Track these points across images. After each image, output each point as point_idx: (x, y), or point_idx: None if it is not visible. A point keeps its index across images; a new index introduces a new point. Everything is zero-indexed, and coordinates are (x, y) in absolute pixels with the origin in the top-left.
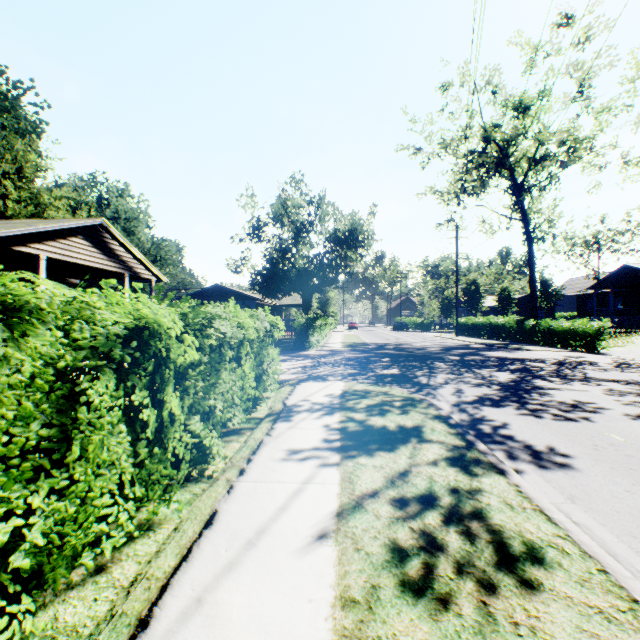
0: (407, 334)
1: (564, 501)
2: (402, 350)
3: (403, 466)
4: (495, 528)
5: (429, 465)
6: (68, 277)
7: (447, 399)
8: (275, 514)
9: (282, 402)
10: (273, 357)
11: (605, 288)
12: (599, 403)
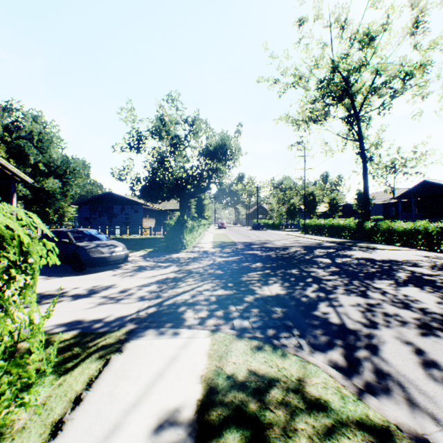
0: (264, 233)
1: None
2: (269, 250)
3: None
4: None
5: None
6: None
7: None
8: None
9: None
10: None
11: (407, 198)
12: None
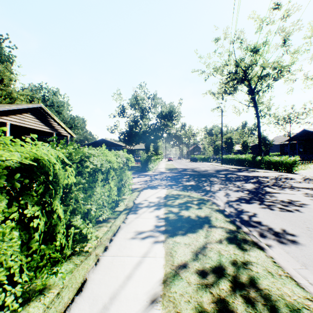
0: (197, 163)
1: (301, 267)
2: (195, 172)
3: (202, 244)
4: (265, 292)
5: (217, 243)
6: (24, 134)
7: (221, 199)
8: (123, 282)
9: (133, 201)
10: (128, 177)
11: (294, 141)
12: (302, 201)
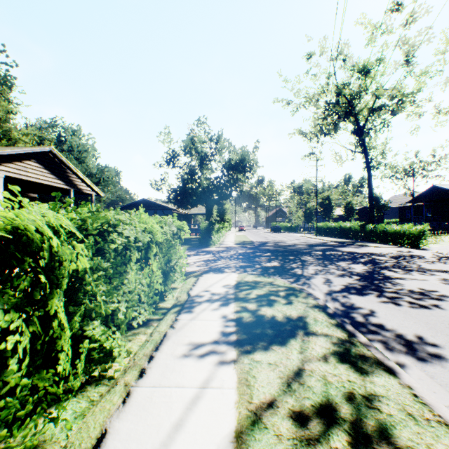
0: (281, 234)
1: None
2: (279, 247)
3: (296, 363)
4: None
5: (320, 361)
6: (27, 192)
7: (320, 288)
8: (169, 436)
9: (187, 293)
10: (180, 255)
11: (419, 202)
12: (441, 291)
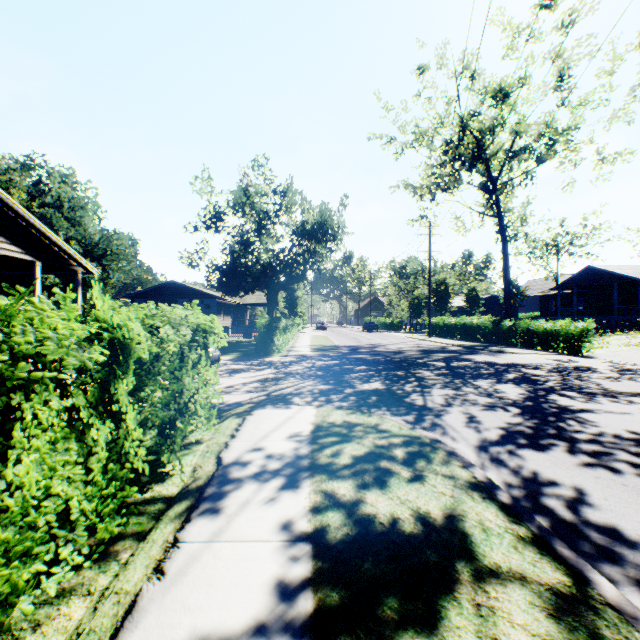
0: (378, 335)
1: None
2: (378, 354)
3: None
4: None
5: None
6: None
7: (464, 436)
8: None
9: (216, 456)
10: (206, 380)
11: (568, 289)
12: None
